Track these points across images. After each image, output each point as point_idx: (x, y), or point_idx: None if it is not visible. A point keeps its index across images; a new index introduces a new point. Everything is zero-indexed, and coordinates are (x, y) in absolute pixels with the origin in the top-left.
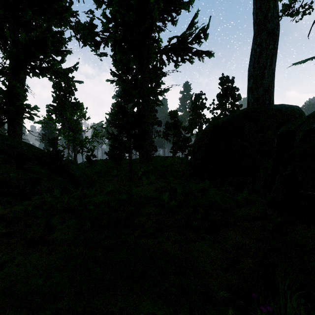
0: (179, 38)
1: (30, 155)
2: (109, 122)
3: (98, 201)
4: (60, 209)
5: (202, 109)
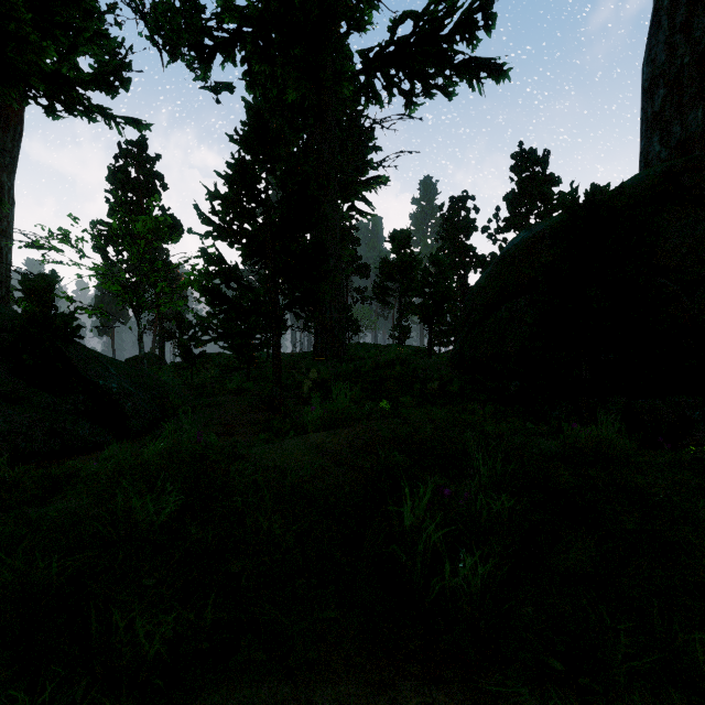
0: (420, 20)
1: None
2: (206, 219)
3: (6, 542)
4: None
5: (468, 233)
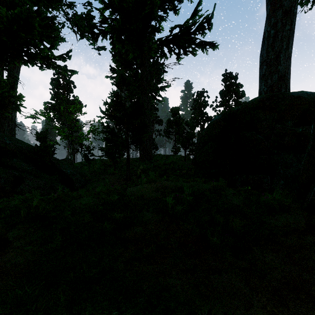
0: (182, 27)
1: (14, 151)
2: (104, 113)
3: (80, 204)
4: (23, 216)
5: (204, 106)
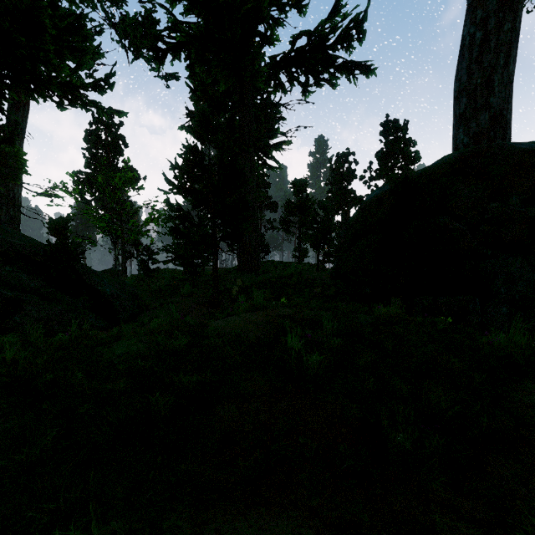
0: (312, 36)
1: (7, 252)
2: (171, 183)
3: (111, 355)
4: None
5: (349, 179)
